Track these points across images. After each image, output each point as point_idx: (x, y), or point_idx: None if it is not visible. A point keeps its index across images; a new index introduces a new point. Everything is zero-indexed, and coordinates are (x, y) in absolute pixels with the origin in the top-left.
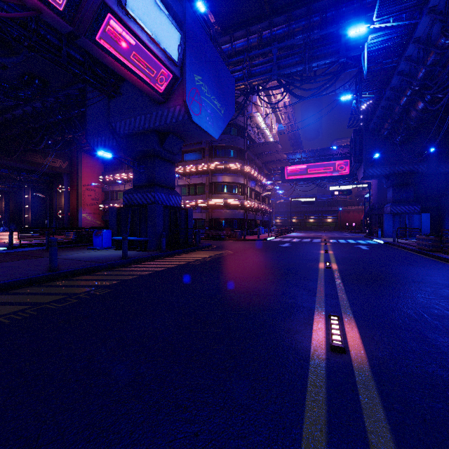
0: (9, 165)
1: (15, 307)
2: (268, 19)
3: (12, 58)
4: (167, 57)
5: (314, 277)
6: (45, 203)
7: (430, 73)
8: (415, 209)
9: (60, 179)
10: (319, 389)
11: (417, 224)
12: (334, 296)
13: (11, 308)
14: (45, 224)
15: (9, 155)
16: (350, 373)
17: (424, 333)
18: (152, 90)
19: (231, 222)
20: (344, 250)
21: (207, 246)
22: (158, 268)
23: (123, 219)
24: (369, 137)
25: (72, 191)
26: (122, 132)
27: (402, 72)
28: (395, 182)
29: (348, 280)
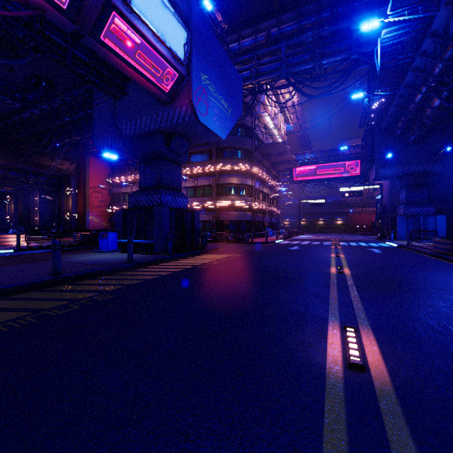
0: (18, 168)
1: (15, 314)
2: (276, 16)
3: (19, 60)
4: (173, 56)
5: (326, 283)
6: (53, 205)
7: (447, 68)
8: (430, 211)
9: (68, 182)
10: (338, 416)
11: (432, 227)
12: (349, 304)
13: (11, 314)
14: (53, 227)
15: (17, 158)
16: (372, 396)
17: (451, 348)
18: (158, 90)
19: (238, 224)
20: (355, 253)
21: (214, 249)
22: (163, 272)
23: (129, 222)
24: (381, 137)
25: (80, 194)
26: (128, 133)
27: (417, 68)
28: (408, 183)
29: (362, 287)
